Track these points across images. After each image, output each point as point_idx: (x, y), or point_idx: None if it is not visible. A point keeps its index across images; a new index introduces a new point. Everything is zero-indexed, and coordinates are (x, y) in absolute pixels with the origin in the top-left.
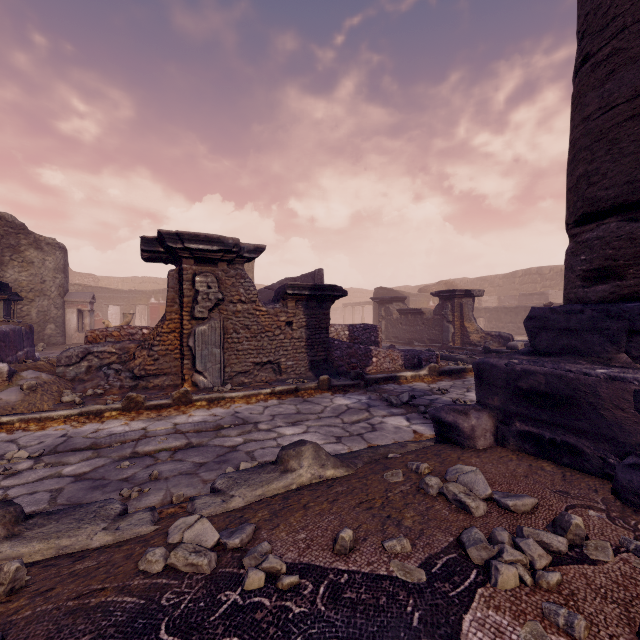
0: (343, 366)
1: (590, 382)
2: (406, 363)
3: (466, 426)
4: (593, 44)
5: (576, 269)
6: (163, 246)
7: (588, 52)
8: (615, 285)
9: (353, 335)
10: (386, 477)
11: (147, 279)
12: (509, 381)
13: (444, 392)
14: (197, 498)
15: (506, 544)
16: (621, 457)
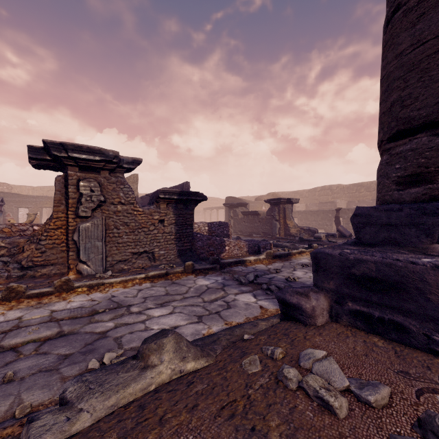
0: (204, 253)
1: (417, 270)
2: (249, 250)
3: (308, 307)
4: None
5: (391, 176)
6: (50, 155)
7: (400, 2)
8: (427, 188)
9: (211, 230)
10: (245, 367)
11: (54, 188)
12: (343, 268)
13: (278, 271)
14: (36, 418)
15: None
16: None
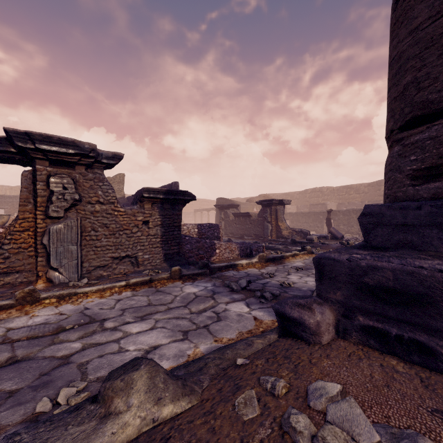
0: (193, 257)
1: None
2: (241, 253)
3: (312, 322)
4: None
5: (405, 169)
6: (14, 146)
7: None
8: None
9: (201, 232)
10: (238, 409)
11: None
12: (353, 276)
13: (272, 276)
14: None
15: None
16: None
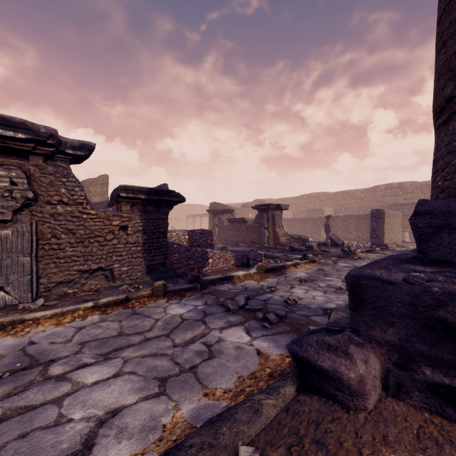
0: (181, 268)
1: None
2: (237, 262)
3: (352, 377)
4: None
5: None
6: None
7: None
8: None
9: (192, 239)
10: None
11: None
12: (417, 307)
13: (273, 290)
14: None
15: None
16: None
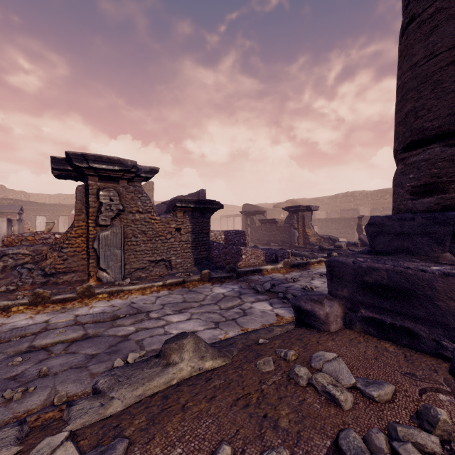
0: (220, 262)
1: (427, 277)
2: (267, 259)
3: (321, 313)
4: (419, 6)
5: (405, 185)
6: (71, 165)
7: (414, 14)
8: (439, 197)
9: (227, 238)
10: (259, 366)
11: (70, 196)
12: (356, 276)
13: (295, 281)
14: (75, 403)
15: (385, 450)
16: (453, 340)
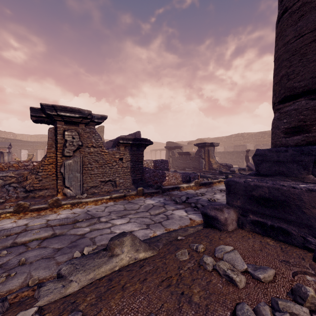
0: (150, 182)
1: (296, 192)
2: (183, 179)
3: (222, 218)
4: (290, 1)
5: (281, 127)
6: (45, 113)
7: (287, 6)
8: (305, 136)
9: (156, 165)
10: (178, 256)
11: (45, 135)
12: (246, 191)
13: (203, 195)
14: (43, 285)
15: None
16: (315, 237)
